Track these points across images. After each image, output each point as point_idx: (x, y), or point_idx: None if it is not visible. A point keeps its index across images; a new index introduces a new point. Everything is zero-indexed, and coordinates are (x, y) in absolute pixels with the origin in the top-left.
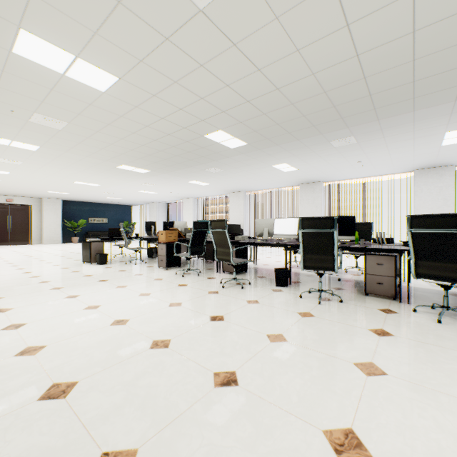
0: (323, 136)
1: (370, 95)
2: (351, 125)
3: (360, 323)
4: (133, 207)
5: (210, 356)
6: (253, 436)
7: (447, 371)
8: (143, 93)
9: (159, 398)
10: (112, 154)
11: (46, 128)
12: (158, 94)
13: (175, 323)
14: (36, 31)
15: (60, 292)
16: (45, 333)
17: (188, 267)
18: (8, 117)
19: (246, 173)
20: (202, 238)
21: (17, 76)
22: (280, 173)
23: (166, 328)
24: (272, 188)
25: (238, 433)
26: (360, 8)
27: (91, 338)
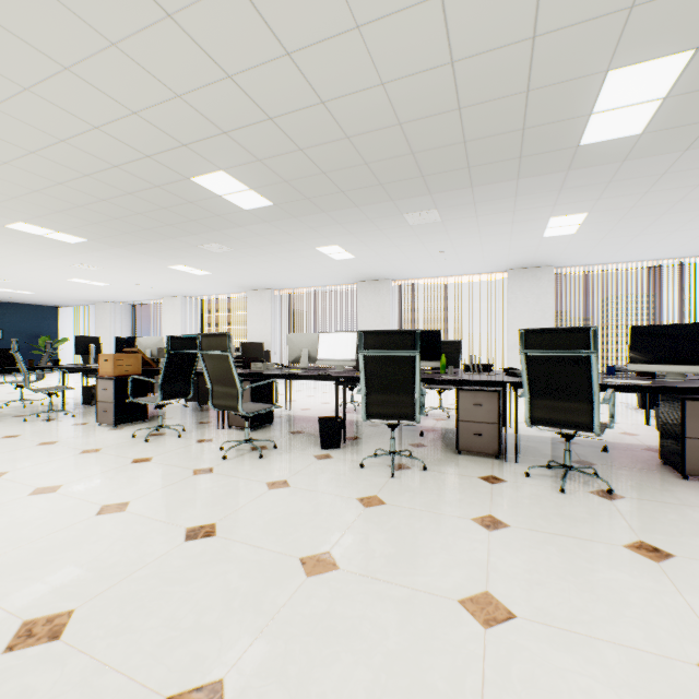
0: (394, 203)
1: (465, 142)
2: (435, 190)
3: (458, 508)
4: (63, 310)
5: (166, 645)
6: None
7: (598, 588)
8: (36, 56)
9: None
10: None
11: None
12: (75, 67)
13: (99, 560)
14: None
15: None
16: None
17: (160, 422)
18: None
19: (274, 258)
20: (187, 367)
21: None
22: (330, 262)
23: (71, 576)
24: (317, 285)
25: None
26: None
27: None
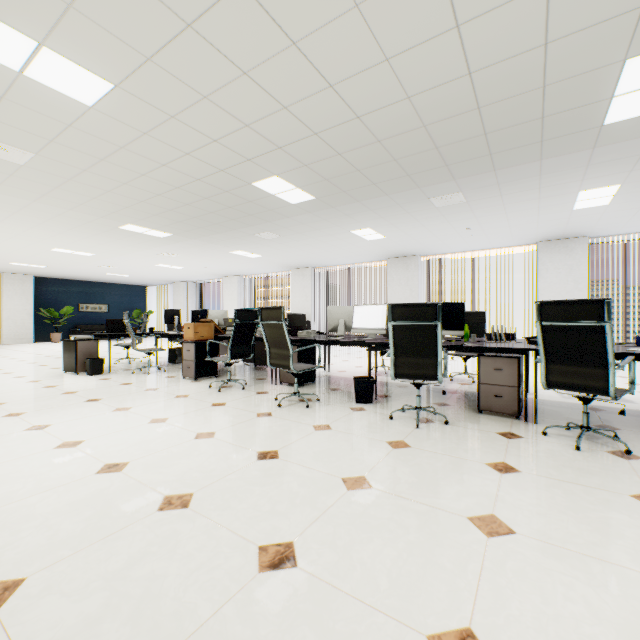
0: (420, 190)
1: (486, 134)
2: (459, 176)
3: (475, 455)
4: (149, 288)
5: (254, 519)
6: None
7: (595, 523)
8: (154, 111)
9: (166, 598)
10: (111, 207)
11: None
12: (178, 115)
13: (202, 466)
14: None
15: (18, 421)
16: None
17: (229, 377)
18: None
19: (314, 242)
20: (249, 333)
21: None
22: (362, 243)
23: (187, 474)
24: (351, 263)
25: None
26: (475, 2)
27: (59, 498)
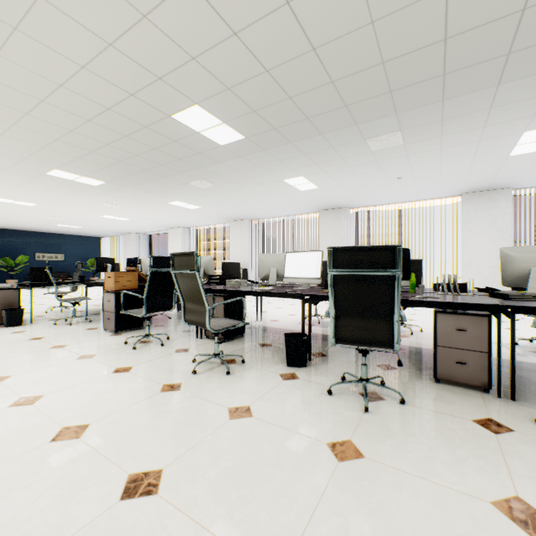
0: (357, 128)
1: (446, 39)
2: (402, 108)
3: (465, 478)
4: (103, 239)
5: None
6: None
7: None
8: None
9: None
10: (26, 147)
11: None
12: None
13: (13, 524)
14: None
15: None
16: None
17: (147, 331)
18: None
19: (249, 192)
20: (169, 283)
21: None
22: (296, 193)
23: None
24: (285, 215)
25: None
26: None
27: None
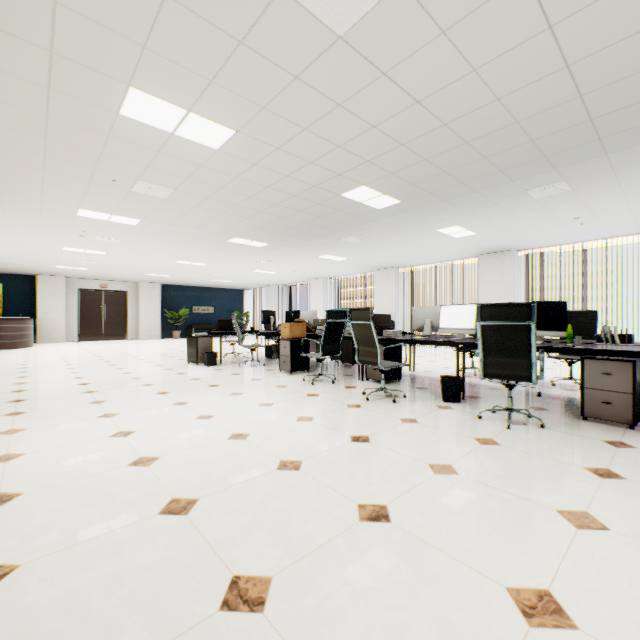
0: (515, 183)
1: (591, 119)
2: (561, 165)
3: (572, 459)
4: (246, 292)
5: (352, 484)
6: (410, 582)
7: None
8: (264, 146)
9: (292, 526)
10: (223, 225)
11: (149, 198)
12: (282, 146)
13: (306, 442)
14: (146, 87)
15: (166, 397)
16: (156, 444)
17: (320, 371)
18: (110, 188)
19: (399, 242)
20: (338, 332)
21: (123, 140)
22: (450, 240)
23: (294, 446)
24: (437, 261)
25: (391, 575)
26: (569, 2)
27: (207, 453)
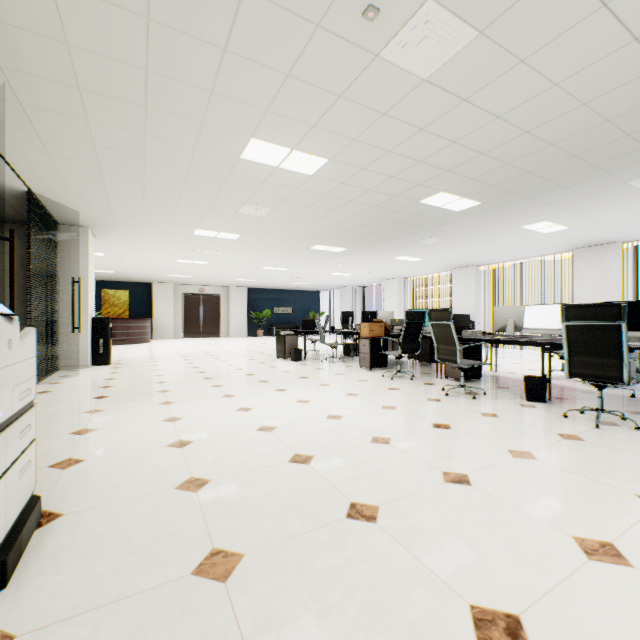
0: (611, 176)
1: None
2: None
3: None
4: (321, 293)
5: (436, 458)
6: (488, 522)
7: None
8: (351, 168)
9: (389, 479)
10: (307, 235)
11: (250, 217)
12: (367, 167)
13: (392, 425)
14: (263, 137)
15: (268, 385)
16: (271, 418)
17: (398, 368)
18: (222, 212)
19: (479, 241)
20: (416, 332)
21: (238, 176)
22: (537, 236)
23: (383, 427)
24: (523, 258)
25: (471, 517)
26: None
27: (312, 427)
